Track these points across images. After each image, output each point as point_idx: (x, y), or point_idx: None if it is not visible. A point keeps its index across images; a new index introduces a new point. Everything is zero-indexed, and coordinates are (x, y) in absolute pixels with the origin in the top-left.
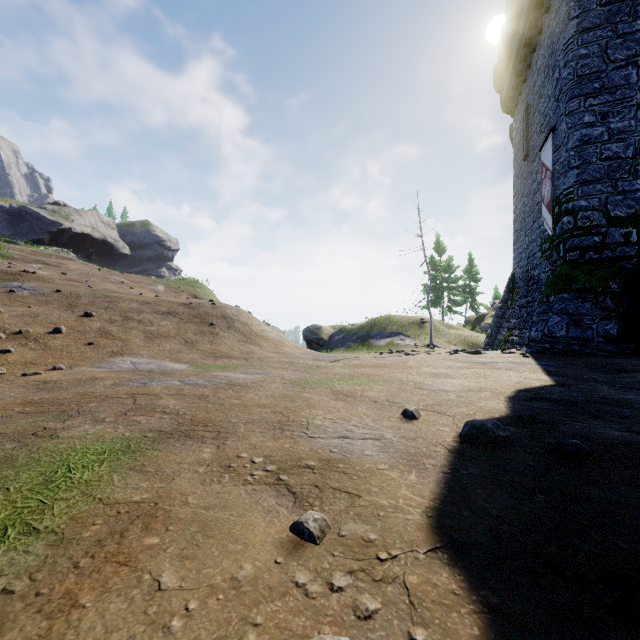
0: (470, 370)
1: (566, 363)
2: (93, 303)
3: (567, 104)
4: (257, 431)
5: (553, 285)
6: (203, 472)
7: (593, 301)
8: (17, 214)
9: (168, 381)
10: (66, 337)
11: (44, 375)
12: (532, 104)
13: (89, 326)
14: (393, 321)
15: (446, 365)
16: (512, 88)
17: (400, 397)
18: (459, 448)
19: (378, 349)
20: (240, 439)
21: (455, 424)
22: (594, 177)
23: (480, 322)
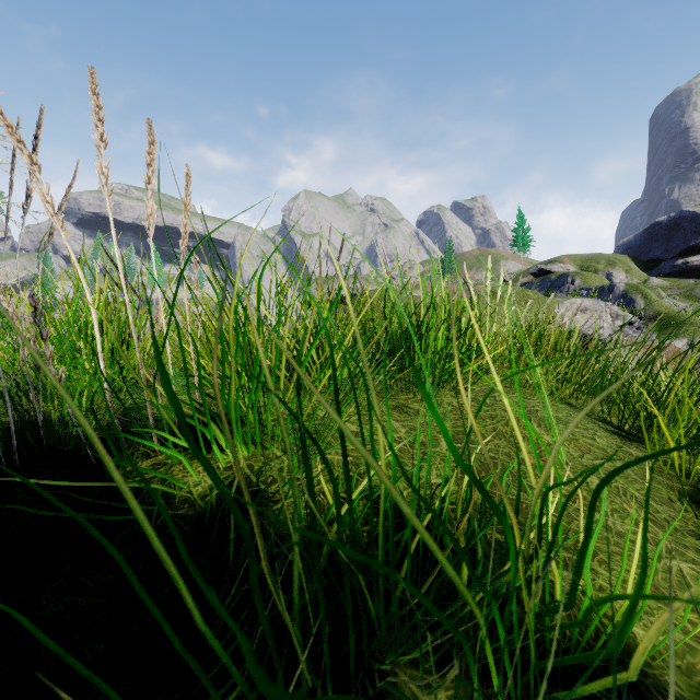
0: None
1: None
2: None
3: None
4: None
5: None
6: None
7: None
8: (673, 225)
9: None
10: None
11: None
12: None
13: None
14: None
15: None
16: None
17: None
18: None
19: None
20: None
21: None
22: None
23: None
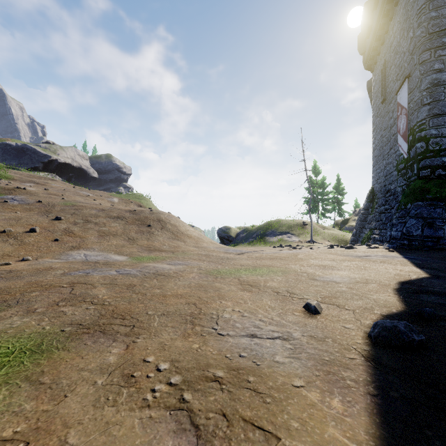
0: (351, 262)
1: (427, 257)
2: (63, 210)
3: (420, 56)
4: (169, 326)
5: (409, 195)
6: (101, 385)
7: (443, 207)
8: (21, 150)
9: (107, 271)
10: (39, 235)
11: (13, 265)
12: (389, 60)
13: (57, 227)
14: (282, 223)
15: (330, 258)
16: (372, 50)
17: (298, 288)
18: (374, 354)
19: (272, 244)
20: (151, 336)
21: (358, 320)
22: (442, 111)
23: (345, 224)
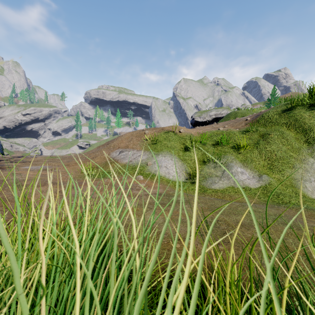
0: None
1: None
2: None
3: None
4: None
5: None
6: None
7: None
8: None
9: None
10: None
11: None
12: None
13: None
14: None
15: None
16: None
17: None
18: None
19: None
20: None
21: None
22: None
23: None
